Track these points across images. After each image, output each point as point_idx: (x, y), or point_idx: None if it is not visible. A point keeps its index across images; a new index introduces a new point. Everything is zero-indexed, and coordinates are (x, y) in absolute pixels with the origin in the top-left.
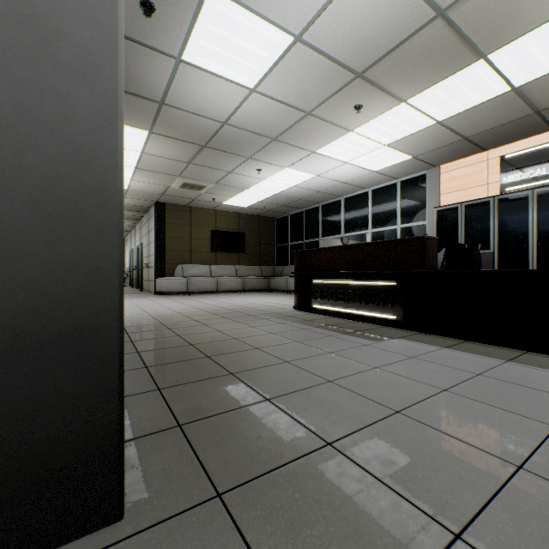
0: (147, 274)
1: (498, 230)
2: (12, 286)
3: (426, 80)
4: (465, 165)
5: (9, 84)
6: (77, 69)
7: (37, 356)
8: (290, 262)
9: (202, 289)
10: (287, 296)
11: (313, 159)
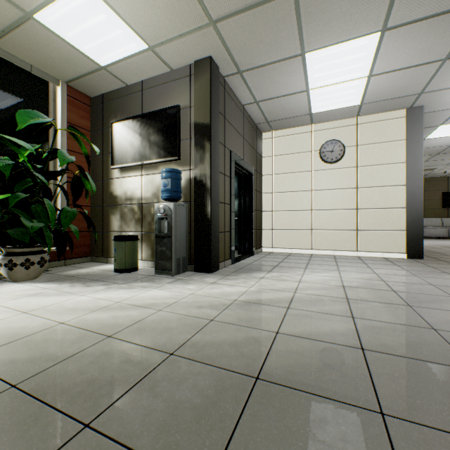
0: None
1: None
2: (409, 226)
3: None
4: None
5: (409, 203)
6: (417, 199)
7: (412, 235)
8: None
9: (433, 235)
10: None
11: None
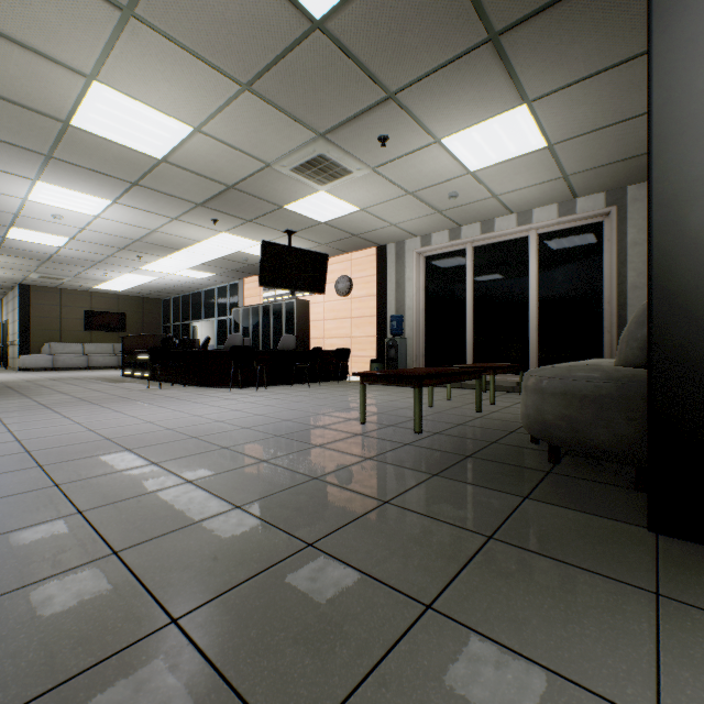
0: (13, 351)
1: (252, 326)
2: None
3: (165, 252)
4: (253, 281)
5: None
6: None
7: None
8: None
9: (70, 365)
10: None
11: (143, 271)
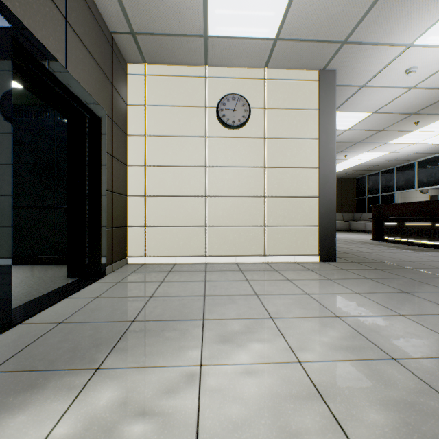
0: None
1: None
2: (322, 221)
3: None
4: None
5: (322, 192)
6: (330, 186)
7: (325, 231)
8: (367, 210)
9: None
10: (365, 234)
11: (386, 146)
